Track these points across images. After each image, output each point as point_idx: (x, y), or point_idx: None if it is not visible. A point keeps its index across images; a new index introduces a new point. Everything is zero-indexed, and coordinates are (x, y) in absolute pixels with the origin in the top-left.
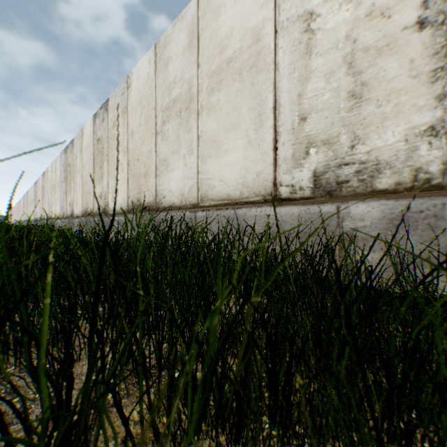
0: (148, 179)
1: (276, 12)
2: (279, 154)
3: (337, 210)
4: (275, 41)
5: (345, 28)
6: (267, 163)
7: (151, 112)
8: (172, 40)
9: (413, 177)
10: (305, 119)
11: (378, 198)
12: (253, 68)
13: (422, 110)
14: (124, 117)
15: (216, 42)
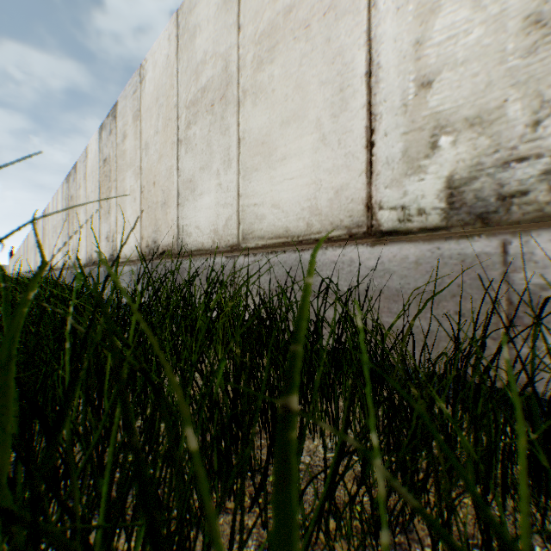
0: (167, 210)
1: None
2: (376, 153)
3: (503, 249)
4: None
5: None
6: (355, 172)
7: (171, 111)
8: None
9: None
10: (429, 84)
11: None
12: (328, 13)
13: None
14: (136, 125)
15: None
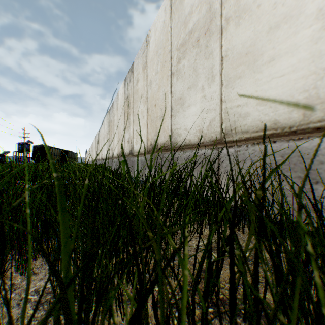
0: (164, 120)
1: None
2: None
3: None
4: None
5: None
6: None
7: (166, 56)
8: None
9: None
10: None
11: None
12: None
13: None
14: (144, 72)
15: None
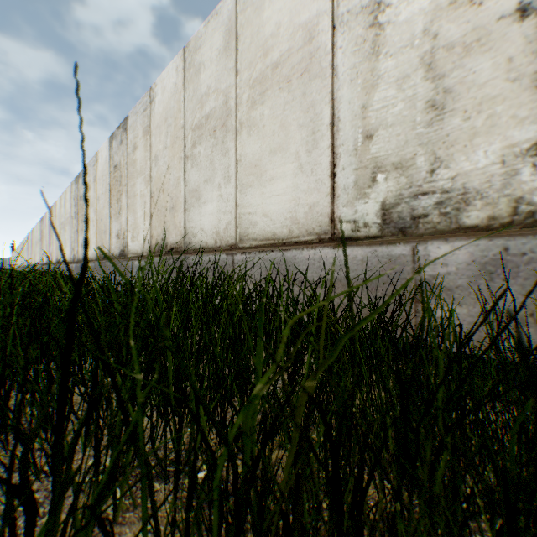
0: (175, 214)
1: (334, 3)
2: (337, 181)
3: (413, 252)
4: (333, 39)
5: (422, 20)
6: (323, 193)
7: (179, 131)
8: (205, 42)
9: (512, 209)
10: (371, 136)
11: (466, 236)
12: (305, 74)
13: (525, 123)
14: (146, 138)
15: (259, 43)
